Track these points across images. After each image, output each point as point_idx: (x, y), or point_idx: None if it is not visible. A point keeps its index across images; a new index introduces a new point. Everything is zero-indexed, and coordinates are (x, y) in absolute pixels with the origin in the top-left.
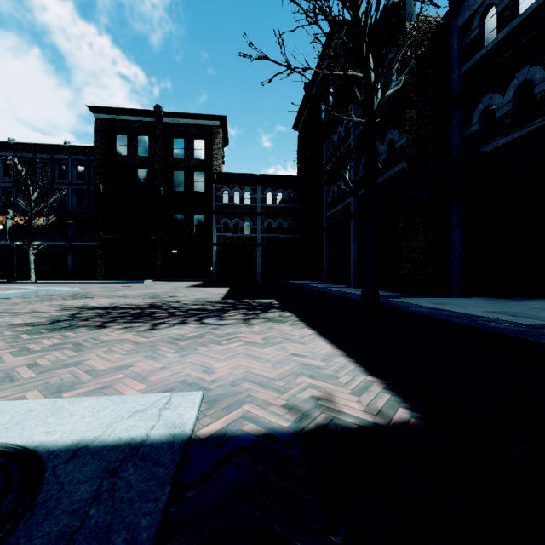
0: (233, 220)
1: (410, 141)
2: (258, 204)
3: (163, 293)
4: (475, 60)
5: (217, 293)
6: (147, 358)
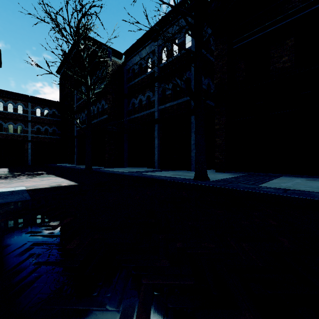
0: (7, 123)
1: (109, 107)
2: (29, 115)
3: None
4: (130, 84)
5: (1, 171)
6: None
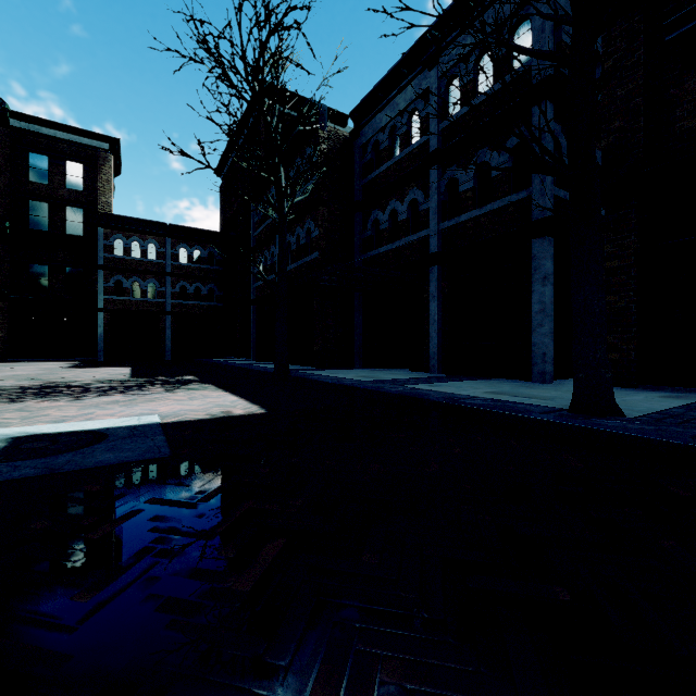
0: (131, 279)
1: (322, 235)
2: (168, 262)
3: (37, 375)
4: (369, 179)
5: (119, 373)
6: (101, 410)
